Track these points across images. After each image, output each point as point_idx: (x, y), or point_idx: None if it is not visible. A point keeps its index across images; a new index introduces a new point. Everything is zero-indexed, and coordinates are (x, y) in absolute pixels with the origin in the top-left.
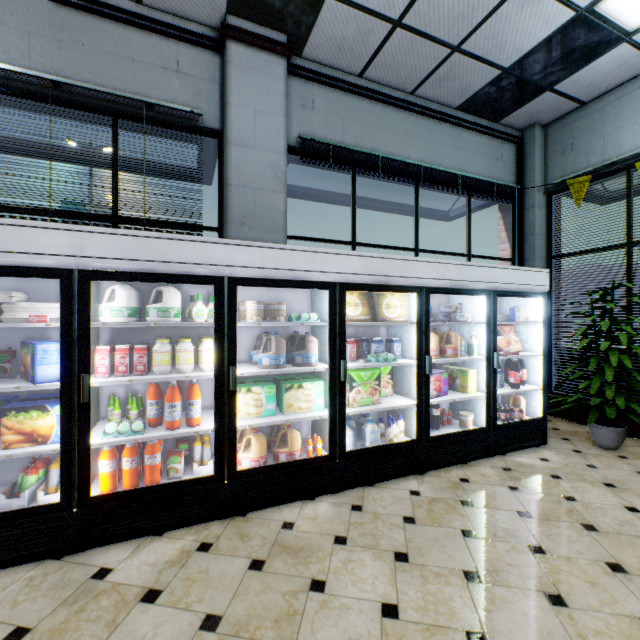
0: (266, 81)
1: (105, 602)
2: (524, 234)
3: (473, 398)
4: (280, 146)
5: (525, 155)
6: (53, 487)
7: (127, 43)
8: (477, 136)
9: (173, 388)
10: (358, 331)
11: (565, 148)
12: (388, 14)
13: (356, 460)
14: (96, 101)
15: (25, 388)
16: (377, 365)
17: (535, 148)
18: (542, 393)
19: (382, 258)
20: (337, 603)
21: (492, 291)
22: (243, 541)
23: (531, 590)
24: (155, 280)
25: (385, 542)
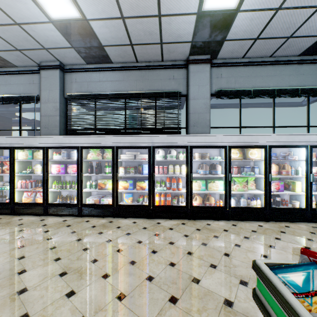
0: (202, 74)
1: (161, 227)
2: None
3: (297, 194)
4: (207, 96)
5: None
6: (145, 202)
7: (159, 75)
8: (313, 65)
9: (174, 179)
10: (240, 163)
11: None
12: (251, 37)
13: (235, 210)
14: (151, 95)
15: (141, 175)
16: (245, 176)
17: None
18: None
19: (247, 135)
20: (221, 240)
21: (309, 145)
22: (194, 225)
23: (294, 254)
24: (169, 148)
25: (241, 234)
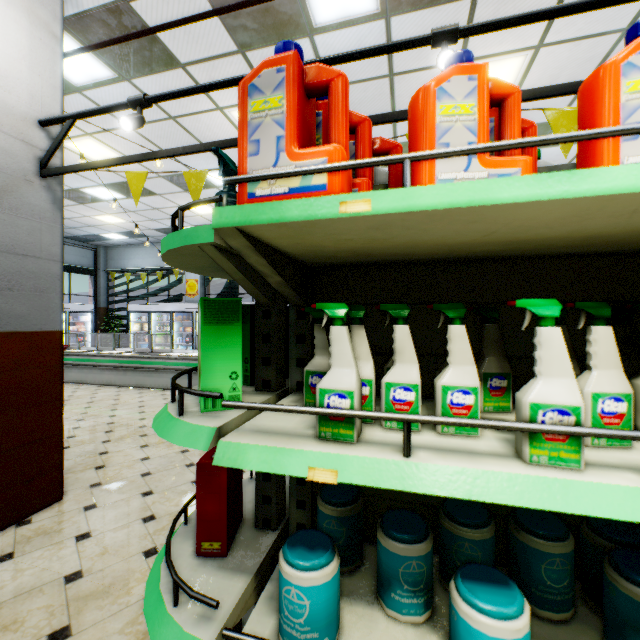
0: None
1: None
2: (98, 287)
3: None
4: None
5: (99, 256)
6: None
7: None
8: (74, 248)
9: None
10: None
11: (112, 258)
12: None
13: None
14: None
15: None
16: None
17: (102, 255)
18: (91, 344)
19: None
20: None
21: (68, 311)
22: None
23: None
24: None
25: None
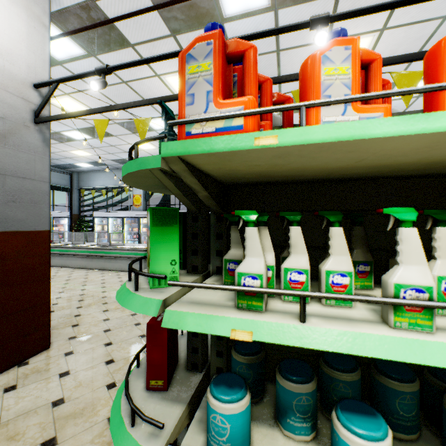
0: None
1: None
2: (73, 200)
3: None
4: None
5: (73, 178)
6: None
7: None
8: (56, 173)
9: None
10: None
11: (82, 180)
12: None
13: None
14: None
15: None
16: None
17: (75, 178)
18: (68, 239)
19: None
20: None
21: (52, 217)
22: None
23: None
24: None
25: None
